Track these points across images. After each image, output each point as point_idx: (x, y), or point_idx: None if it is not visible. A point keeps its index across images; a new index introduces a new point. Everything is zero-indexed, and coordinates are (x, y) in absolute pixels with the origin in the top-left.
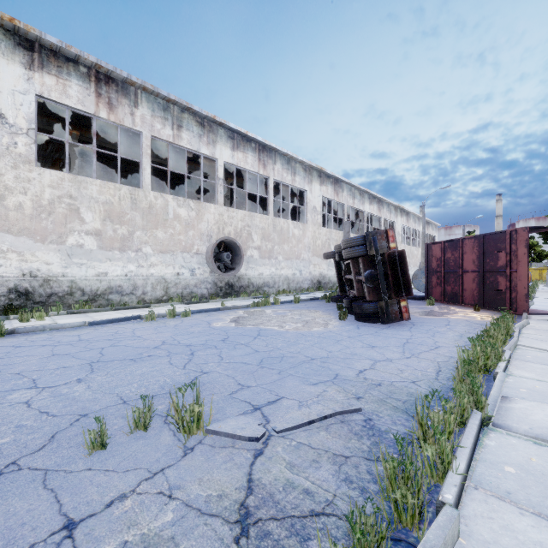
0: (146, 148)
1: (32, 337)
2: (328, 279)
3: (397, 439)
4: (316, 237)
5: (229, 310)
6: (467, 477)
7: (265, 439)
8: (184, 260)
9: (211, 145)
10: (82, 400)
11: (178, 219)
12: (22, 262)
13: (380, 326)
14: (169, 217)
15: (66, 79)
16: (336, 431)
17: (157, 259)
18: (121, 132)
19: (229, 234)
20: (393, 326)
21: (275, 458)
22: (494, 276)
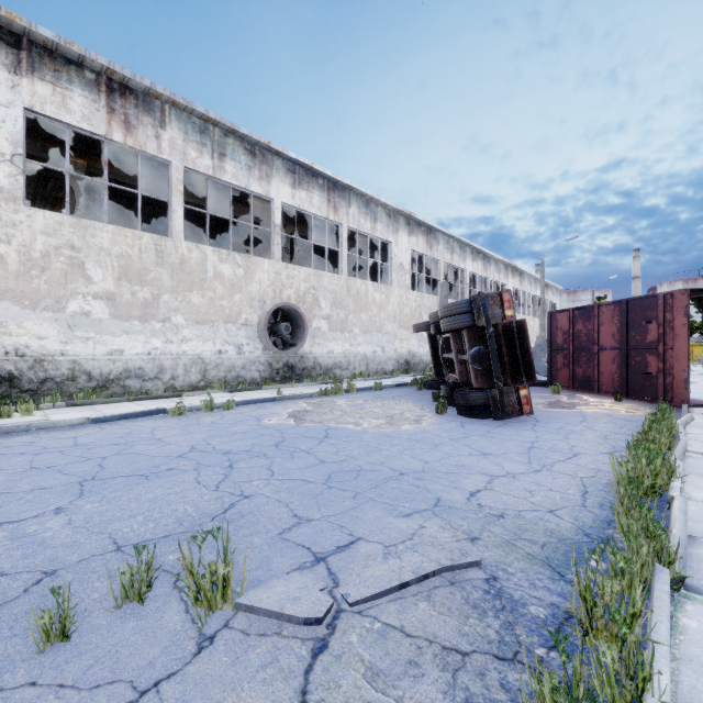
0: (177, 183)
1: (9, 441)
2: (419, 358)
3: (557, 640)
4: (403, 304)
5: (288, 400)
6: (670, 696)
7: (332, 618)
8: (228, 334)
9: (264, 181)
10: (54, 545)
11: (220, 279)
12: (5, 336)
13: (492, 423)
14: (207, 276)
15: (66, 87)
16: (443, 601)
17: (192, 332)
18: (144, 163)
19: (288, 298)
20: (510, 423)
21: (346, 657)
22: (641, 355)
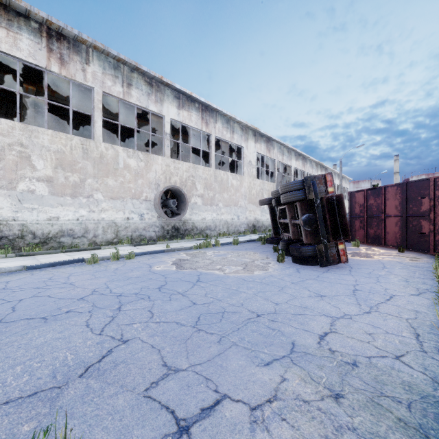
0: (97, 103)
1: None
2: (261, 223)
3: None
4: (251, 187)
5: (173, 252)
6: None
7: None
8: (133, 206)
9: (158, 103)
10: None
11: (128, 169)
12: None
13: (319, 269)
14: (119, 167)
15: (16, 32)
16: None
17: (108, 205)
18: (78, 92)
19: (175, 183)
20: (332, 269)
21: None
22: (417, 220)
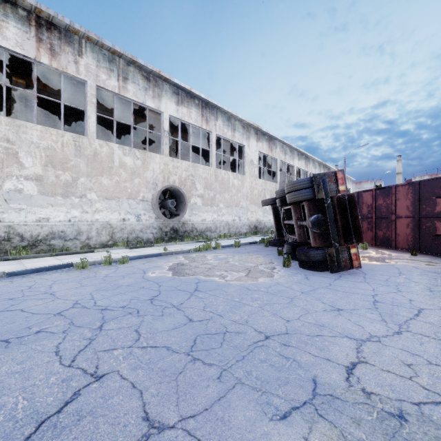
0: (91, 97)
1: None
2: (263, 224)
3: None
4: (253, 187)
5: (171, 255)
6: None
7: None
8: (130, 206)
9: (156, 99)
10: None
11: (124, 167)
12: None
13: (330, 276)
14: (114, 165)
15: (2, 20)
16: None
17: (103, 205)
18: (73, 87)
19: (173, 182)
20: (344, 276)
21: None
22: (431, 222)
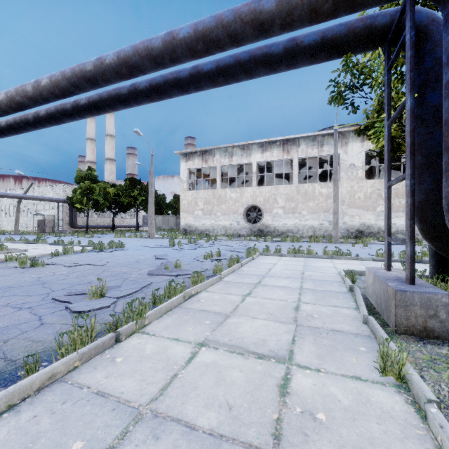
0: None
1: (372, 245)
2: None
3: None
4: None
5: None
6: None
7: None
8: None
9: None
10: (397, 253)
11: None
12: (360, 219)
13: None
14: None
15: None
16: None
17: None
18: None
19: None
20: None
21: None
22: None
